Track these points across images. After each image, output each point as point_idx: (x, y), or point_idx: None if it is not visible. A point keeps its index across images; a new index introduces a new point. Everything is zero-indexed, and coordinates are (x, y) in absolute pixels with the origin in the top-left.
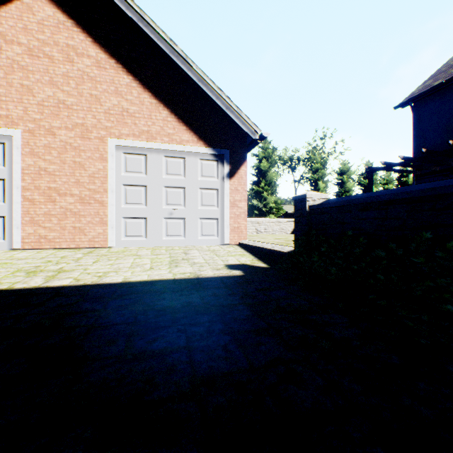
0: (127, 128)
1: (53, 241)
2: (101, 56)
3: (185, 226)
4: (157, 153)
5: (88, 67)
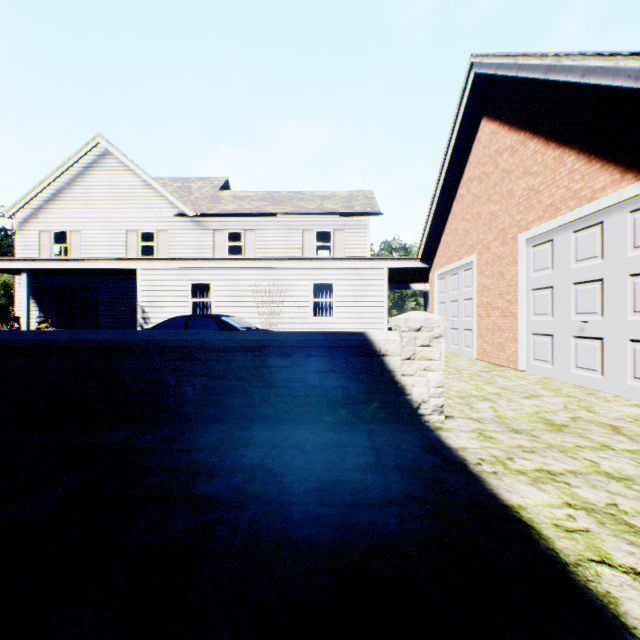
0: (532, 212)
1: (488, 355)
2: (513, 140)
3: (601, 353)
4: (563, 232)
5: (505, 162)
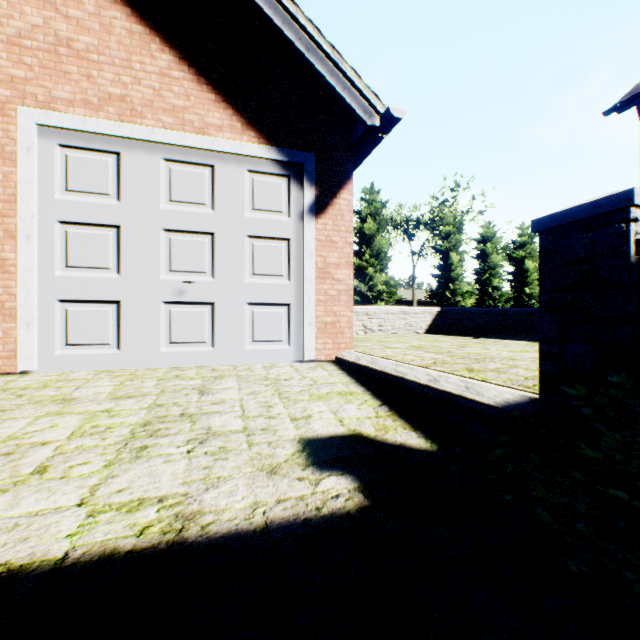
0: (69, 85)
1: None
2: None
3: (213, 320)
4: (146, 152)
5: None
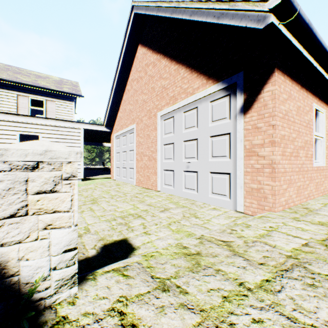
0: (164, 100)
1: (142, 183)
2: (155, 58)
3: (197, 180)
4: (179, 112)
5: (151, 71)
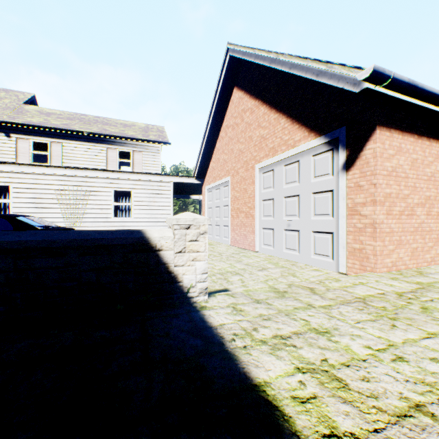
0: (263, 151)
1: (238, 242)
2: (252, 104)
3: (299, 239)
4: (279, 165)
5: (248, 118)
